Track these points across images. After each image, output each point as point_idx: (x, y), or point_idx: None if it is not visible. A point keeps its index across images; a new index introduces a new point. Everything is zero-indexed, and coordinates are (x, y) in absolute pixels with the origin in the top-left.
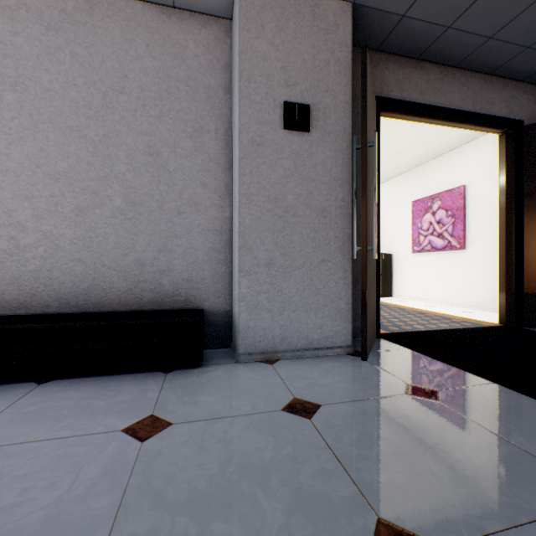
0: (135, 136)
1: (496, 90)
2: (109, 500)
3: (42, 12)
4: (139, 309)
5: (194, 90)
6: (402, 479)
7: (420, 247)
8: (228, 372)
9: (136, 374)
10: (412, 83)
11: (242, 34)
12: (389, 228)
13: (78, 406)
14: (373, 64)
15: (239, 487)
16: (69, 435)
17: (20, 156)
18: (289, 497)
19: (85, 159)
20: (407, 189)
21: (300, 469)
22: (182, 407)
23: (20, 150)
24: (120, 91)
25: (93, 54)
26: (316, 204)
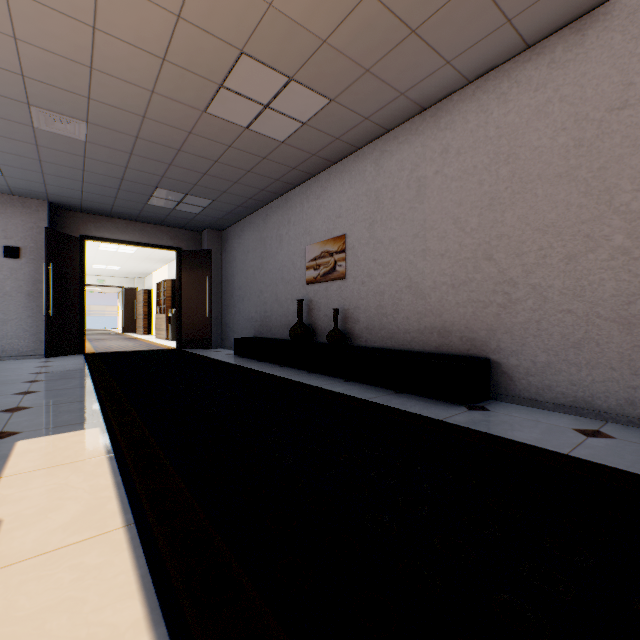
0: None
1: (165, 233)
2: None
3: None
4: None
5: None
6: None
7: None
8: None
9: None
10: (107, 228)
11: None
12: None
13: None
14: (80, 219)
15: None
16: None
17: None
18: None
19: None
20: None
21: None
22: None
23: None
24: None
25: None
26: (25, 291)
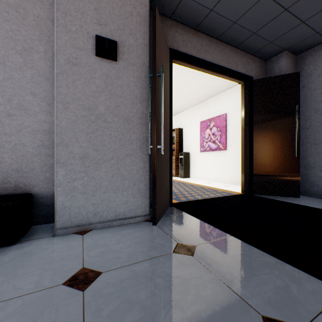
0: None
1: (239, 57)
2: None
3: None
4: None
5: (24, 17)
6: None
7: (204, 148)
8: (39, 246)
9: None
10: (192, 44)
11: None
12: (188, 137)
13: None
14: (168, 27)
15: None
16: None
17: None
18: None
19: None
20: (197, 114)
21: None
22: None
23: None
24: None
25: None
26: (122, 114)
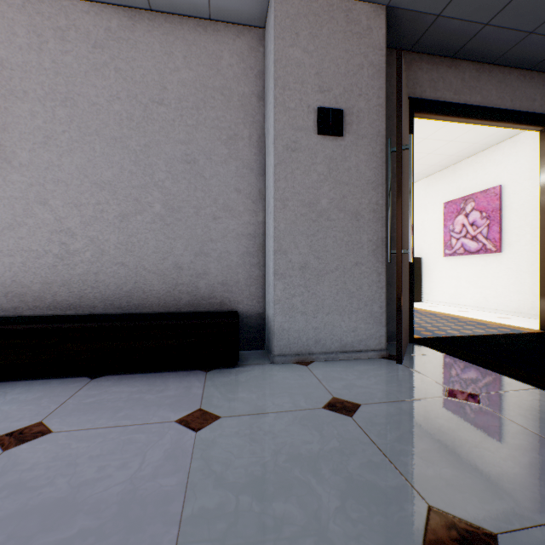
0: (173, 145)
1: (536, 86)
2: (176, 479)
3: (89, 31)
4: (177, 311)
5: (229, 99)
6: (449, 473)
7: (451, 250)
8: (265, 372)
9: (178, 372)
10: (446, 82)
11: (277, 43)
12: (418, 230)
13: (131, 399)
14: (405, 65)
15: (292, 473)
16: (129, 423)
17: (70, 167)
18: (341, 485)
19: (127, 168)
20: (438, 190)
21: (348, 461)
22: (227, 402)
23: (70, 161)
24: (159, 103)
25: (135, 69)
26: (349, 208)
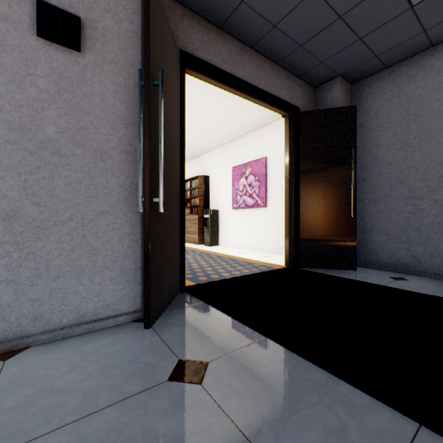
0: None
1: (282, 79)
2: None
3: None
4: None
5: None
6: None
7: (237, 205)
8: None
9: None
10: (216, 49)
11: None
12: (216, 188)
13: None
14: (178, 16)
15: None
16: None
17: None
18: None
19: None
20: (229, 157)
21: None
22: None
23: None
24: None
25: None
26: (91, 144)
